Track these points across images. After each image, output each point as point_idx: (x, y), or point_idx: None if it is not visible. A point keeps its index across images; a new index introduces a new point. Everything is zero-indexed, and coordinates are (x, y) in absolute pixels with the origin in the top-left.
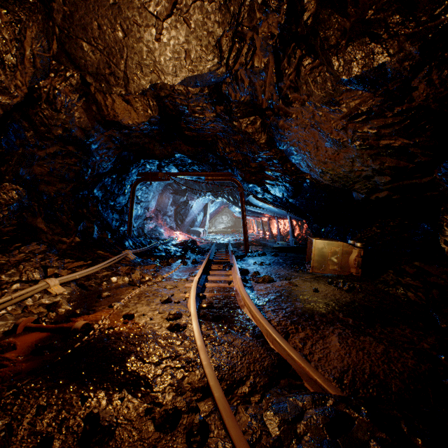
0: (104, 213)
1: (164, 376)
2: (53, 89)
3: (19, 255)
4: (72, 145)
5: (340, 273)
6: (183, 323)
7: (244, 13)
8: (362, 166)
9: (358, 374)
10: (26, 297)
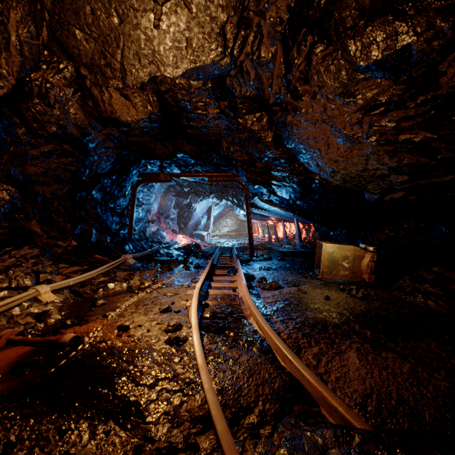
0: (103, 216)
1: (159, 401)
2: (45, 83)
3: (9, 259)
4: (68, 144)
5: (352, 279)
6: (183, 336)
7: None
8: (377, 165)
9: (383, 400)
10: (12, 306)
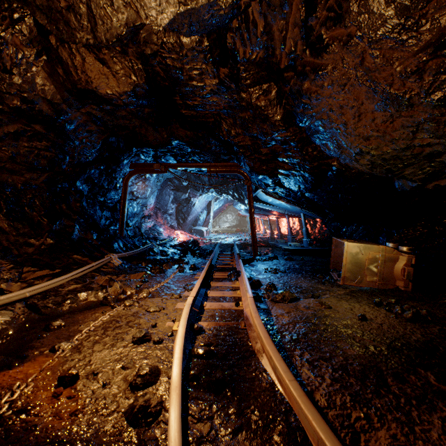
0: (90, 210)
1: None
2: None
3: None
4: (39, 124)
5: (381, 286)
6: (156, 401)
7: None
8: (430, 138)
9: None
10: None
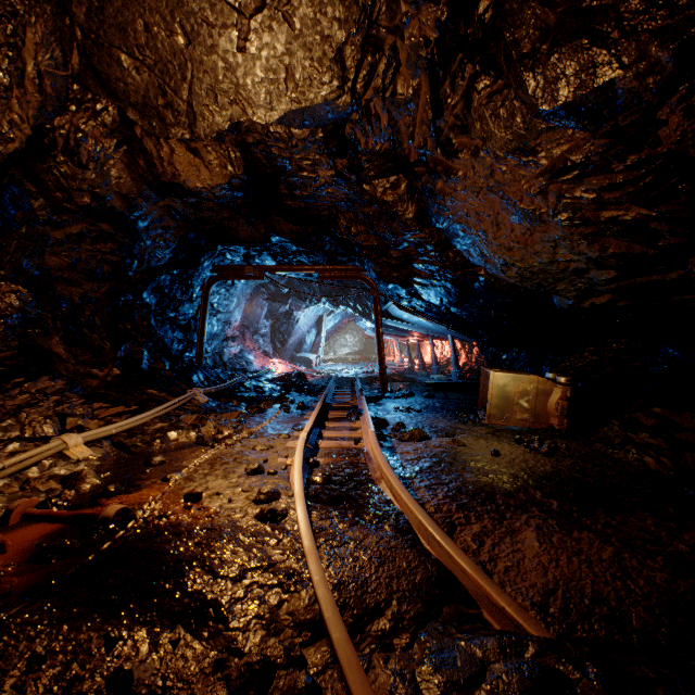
0: (160, 331)
1: (248, 600)
2: (75, 132)
3: (20, 396)
4: (107, 222)
5: (533, 425)
6: (282, 509)
7: (381, 5)
8: (571, 254)
9: (572, 598)
10: (28, 464)
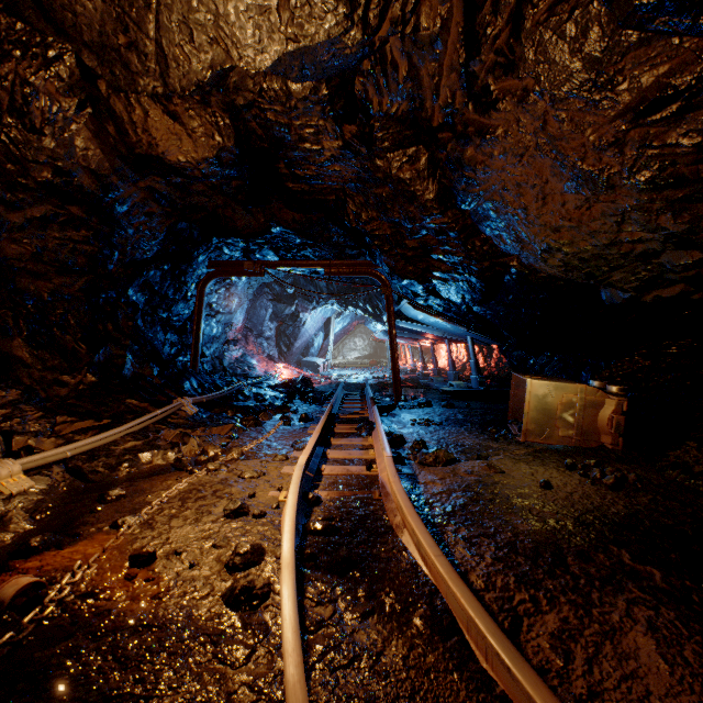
0: (148, 332)
1: None
2: (21, 84)
3: None
4: (76, 205)
5: (580, 443)
6: (263, 583)
7: None
8: (641, 232)
9: None
10: None
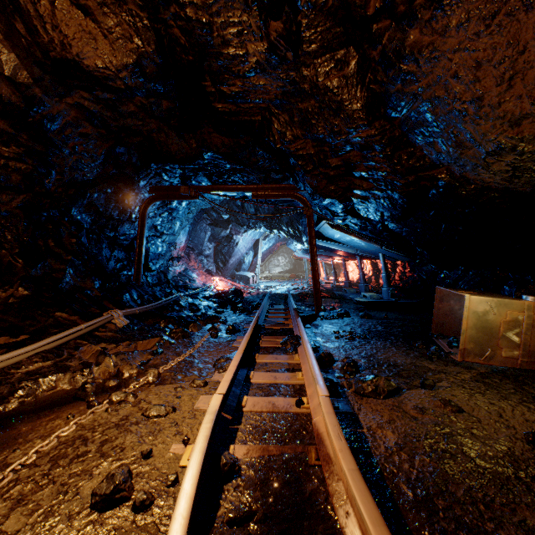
0: (92, 249)
1: None
2: None
3: None
4: None
5: (526, 365)
6: None
7: None
8: None
9: None
10: None
